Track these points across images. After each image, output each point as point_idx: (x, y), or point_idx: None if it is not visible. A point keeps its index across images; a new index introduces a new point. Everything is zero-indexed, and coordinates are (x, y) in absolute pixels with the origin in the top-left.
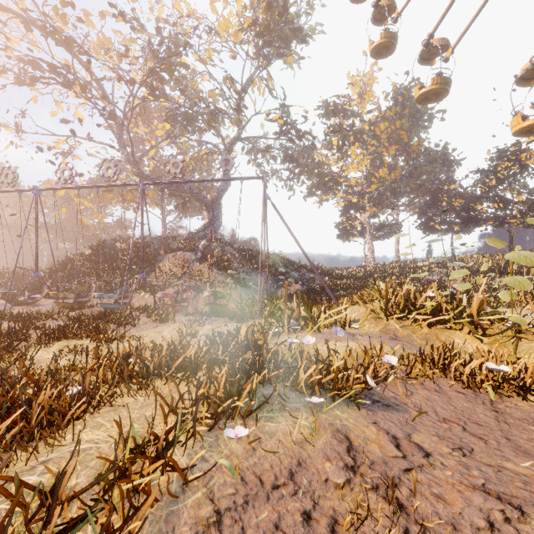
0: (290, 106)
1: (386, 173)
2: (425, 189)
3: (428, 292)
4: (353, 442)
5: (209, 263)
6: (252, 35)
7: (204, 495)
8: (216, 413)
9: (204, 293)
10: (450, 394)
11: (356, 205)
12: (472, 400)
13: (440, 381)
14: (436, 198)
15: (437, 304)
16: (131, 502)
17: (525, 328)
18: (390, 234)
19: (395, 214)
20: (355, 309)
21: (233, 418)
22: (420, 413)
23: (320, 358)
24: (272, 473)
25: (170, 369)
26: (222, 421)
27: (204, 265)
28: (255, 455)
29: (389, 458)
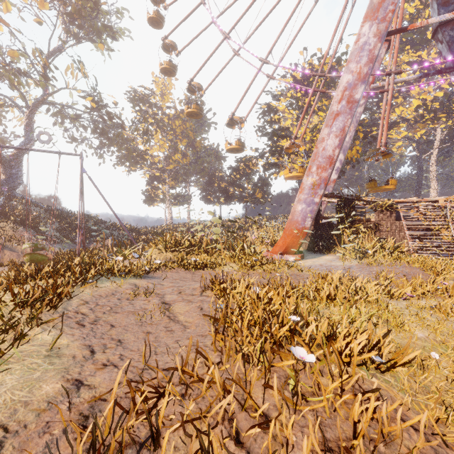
0: (102, 93)
1: (180, 158)
2: (206, 173)
3: (186, 237)
4: (137, 285)
5: (12, 221)
6: (61, 11)
7: (79, 300)
8: (76, 282)
9: (24, 245)
10: (180, 272)
11: (159, 178)
12: (187, 273)
13: (178, 269)
14: (212, 180)
15: (191, 243)
16: (58, 293)
17: (223, 251)
18: (184, 202)
19: (187, 187)
20: (150, 251)
21: (85, 284)
22: (165, 277)
23: (125, 265)
24: (105, 294)
25: (40, 274)
26: (79, 286)
27: (6, 223)
28: (97, 292)
29: (149, 286)
